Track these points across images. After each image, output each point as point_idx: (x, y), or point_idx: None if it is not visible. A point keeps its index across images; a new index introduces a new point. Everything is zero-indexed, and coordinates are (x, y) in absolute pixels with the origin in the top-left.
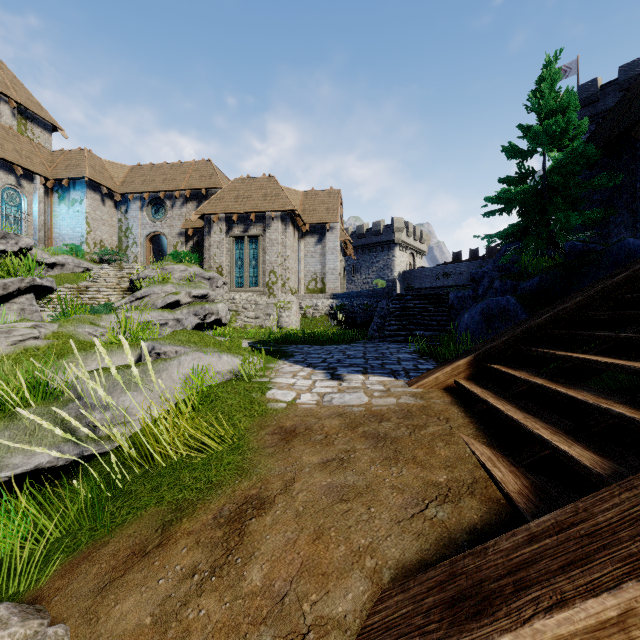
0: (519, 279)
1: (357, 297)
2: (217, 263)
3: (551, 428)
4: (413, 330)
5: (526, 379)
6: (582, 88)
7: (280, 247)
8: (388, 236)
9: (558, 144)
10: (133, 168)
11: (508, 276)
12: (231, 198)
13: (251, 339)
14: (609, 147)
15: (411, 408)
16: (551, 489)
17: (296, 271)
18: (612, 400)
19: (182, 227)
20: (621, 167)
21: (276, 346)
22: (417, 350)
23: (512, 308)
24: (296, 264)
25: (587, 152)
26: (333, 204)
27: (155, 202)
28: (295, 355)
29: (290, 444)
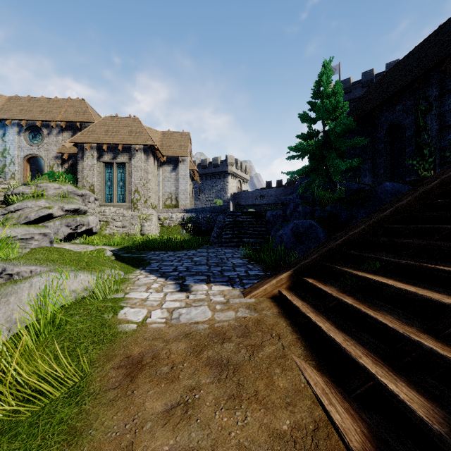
0: (314, 205)
1: (202, 212)
2: (89, 183)
3: (370, 354)
4: (242, 238)
5: (338, 297)
6: (342, 83)
7: (143, 172)
8: (224, 168)
9: (332, 115)
10: (11, 98)
11: (307, 203)
12: (102, 131)
13: (117, 246)
14: (360, 121)
15: (248, 323)
16: (387, 436)
17: (156, 191)
18: (414, 327)
19: (58, 152)
20: (367, 134)
21: (137, 253)
22: (246, 255)
23: (314, 229)
24: (156, 186)
25: (349, 122)
26: (184, 143)
27: (32, 129)
28: (152, 263)
29: (134, 383)
